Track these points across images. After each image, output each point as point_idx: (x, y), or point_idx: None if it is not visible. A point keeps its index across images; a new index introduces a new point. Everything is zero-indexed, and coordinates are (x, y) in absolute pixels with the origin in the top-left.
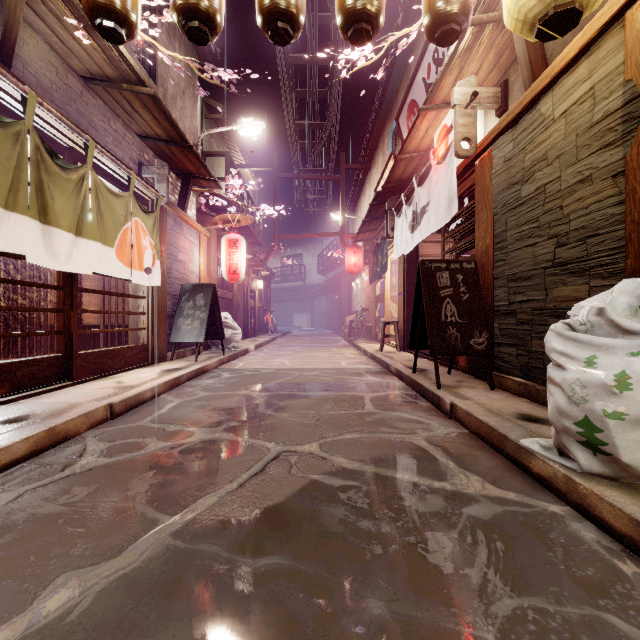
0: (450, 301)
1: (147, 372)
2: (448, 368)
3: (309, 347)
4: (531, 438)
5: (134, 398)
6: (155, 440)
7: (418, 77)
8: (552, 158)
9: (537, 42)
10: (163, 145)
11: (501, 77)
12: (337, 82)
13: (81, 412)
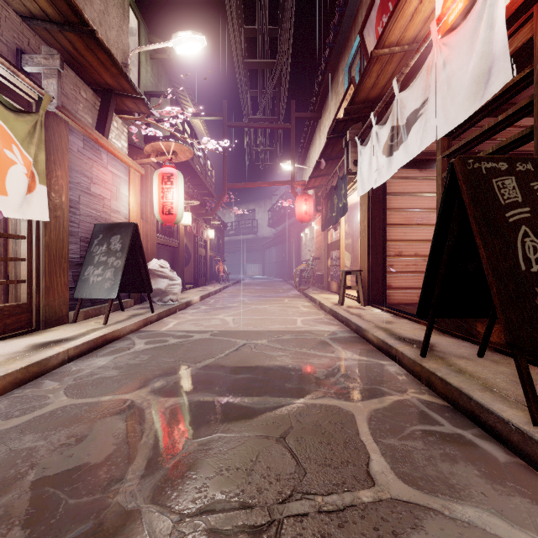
0: (529, 231)
1: None
2: (480, 348)
3: (259, 297)
4: None
5: None
6: None
7: None
8: None
9: None
10: (60, 35)
11: None
12: (289, 2)
13: None
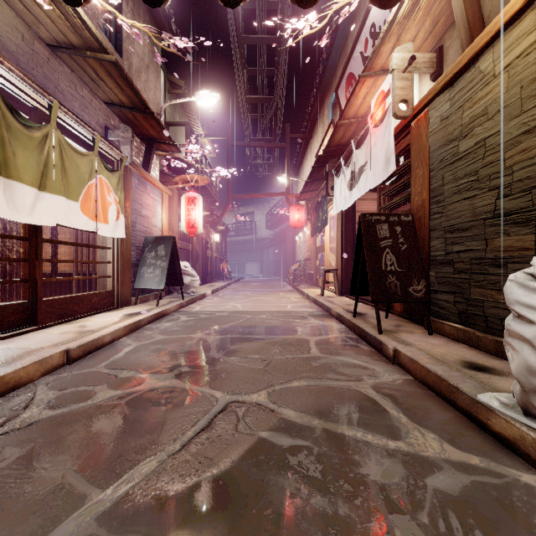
0: (389, 251)
1: (110, 316)
2: (385, 313)
3: (259, 292)
4: (488, 393)
5: (92, 343)
6: (105, 388)
7: (356, 51)
8: (493, 112)
9: (475, 4)
10: (128, 112)
11: (436, 44)
12: (283, 60)
13: (35, 359)
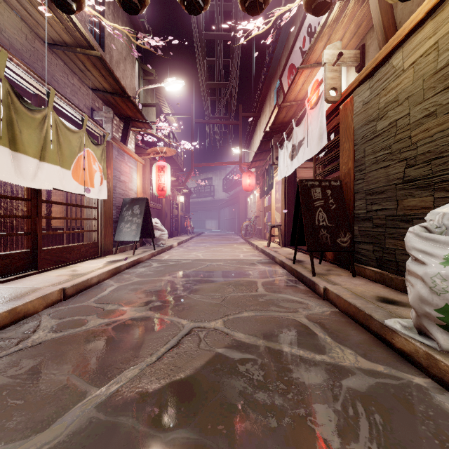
0: (322, 210)
1: (96, 263)
2: (319, 260)
3: (216, 244)
4: (393, 319)
5: (83, 283)
6: (95, 317)
7: (296, 46)
8: (402, 99)
9: (389, 12)
10: (109, 96)
11: (359, 42)
12: (237, 52)
13: (39, 295)
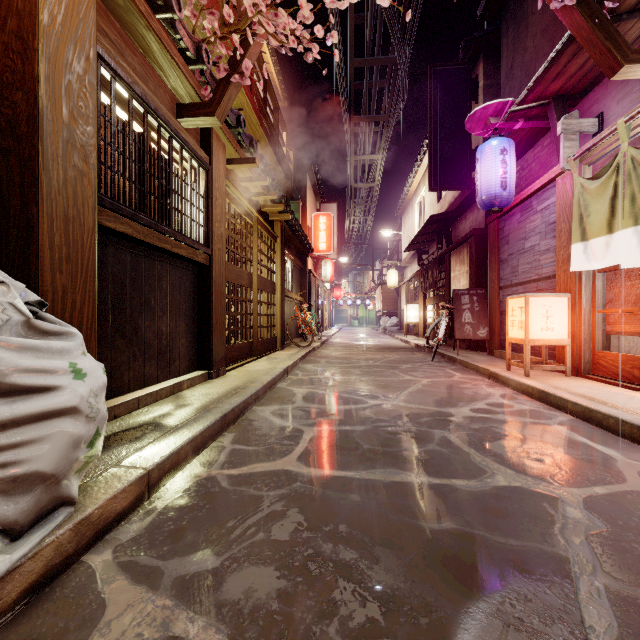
0: None
1: None
2: None
3: None
4: None
5: None
6: None
7: None
8: None
9: None
10: None
11: None
12: None
13: None
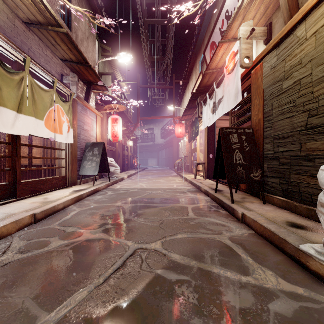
0: (238, 151)
1: (64, 192)
2: (235, 190)
3: (156, 176)
4: (307, 244)
5: (51, 209)
6: (57, 239)
7: (216, 28)
8: (305, 62)
9: None
10: (75, 65)
11: (267, 21)
12: (171, 34)
13: (12, 220)
